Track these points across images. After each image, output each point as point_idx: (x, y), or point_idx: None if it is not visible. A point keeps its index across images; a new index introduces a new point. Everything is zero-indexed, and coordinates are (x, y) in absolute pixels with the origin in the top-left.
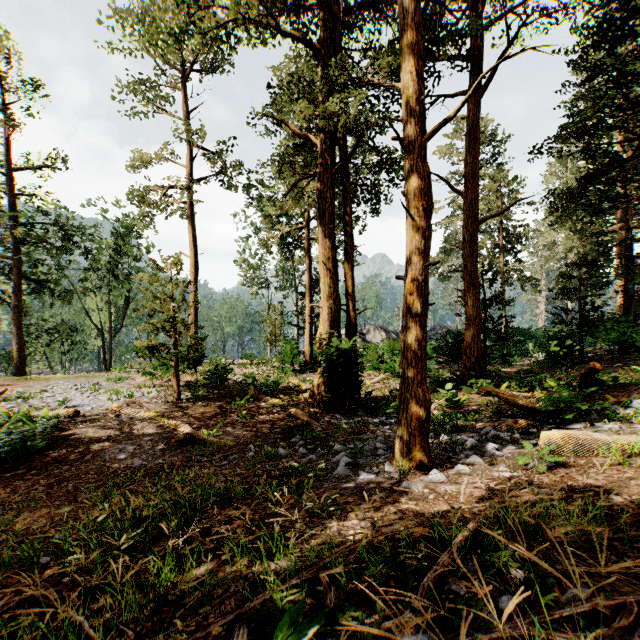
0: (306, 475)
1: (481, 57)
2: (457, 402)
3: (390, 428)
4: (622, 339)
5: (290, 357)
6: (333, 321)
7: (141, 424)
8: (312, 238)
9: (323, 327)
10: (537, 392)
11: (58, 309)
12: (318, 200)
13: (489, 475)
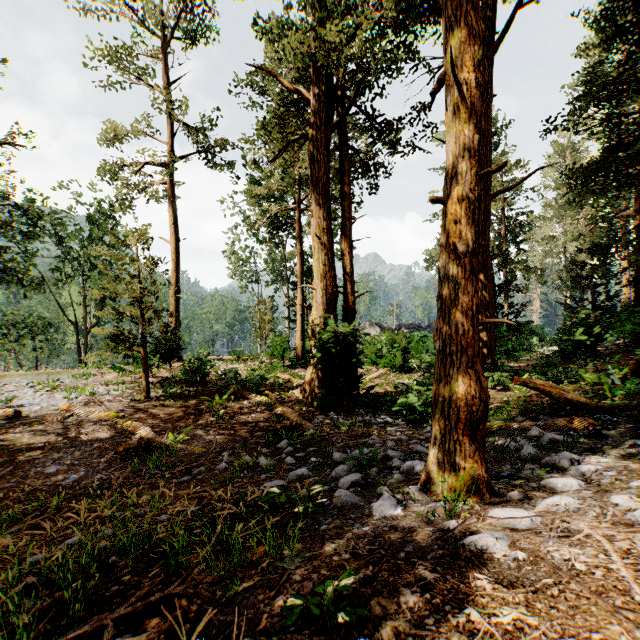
0: (292, 509)
1: (495, 9)
2: None
3: (400, 429)
4: (638, 331)
5: (280, 351)
6: (328, 305)
7: (93, 427)
8: (304, 209)
9: (316, 312)
10: (565, 386)
11: (36, 305)
12: (311, 163)
13: (622, 518)
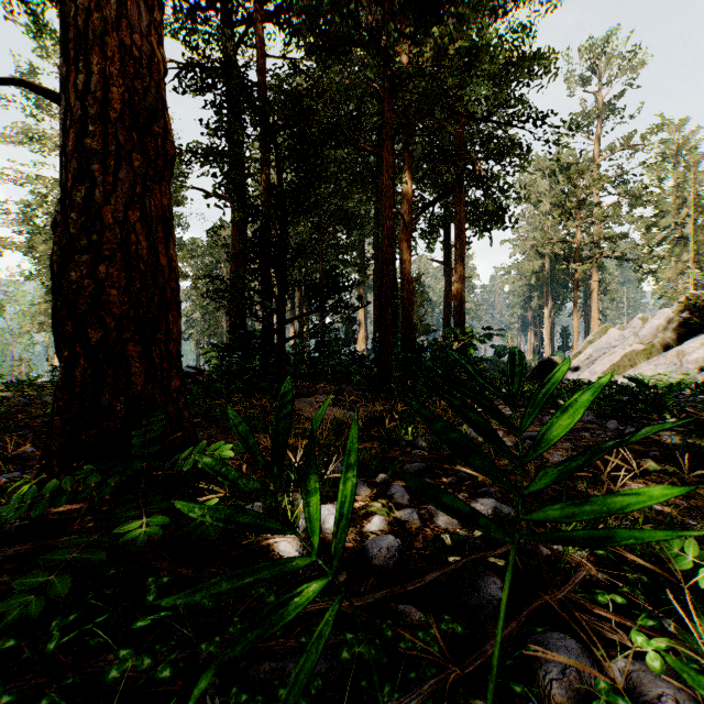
0: None
1: None
2: None
3: None
4: None
5: None
6: None
7: None
8: None
9: None
10: None
11: None
12: None
13: None
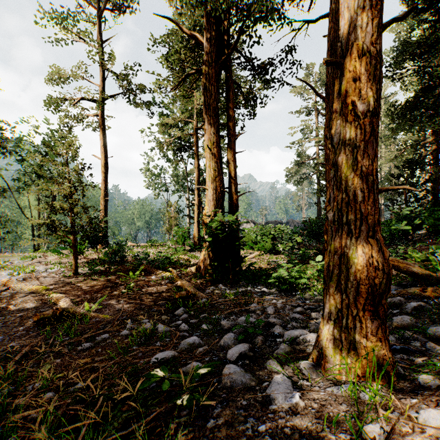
0: (175, 399)
1: None
2: None
3: (275, 298)
4: (437, 223)
5: (182, 239)
6: (217, 201)
7: (24, 298)
8: (198, 128)
9: (208, 206)
10: None
11: (4, 207)
12: (204, 92)
13: None
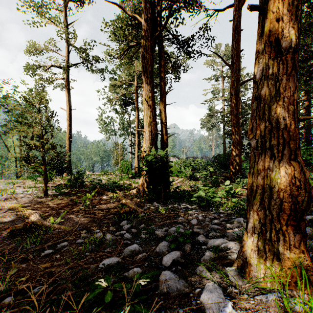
0: (116, 310)
1: None
2: (233, 193)
3: (196, 212)
4: (309, 158)
5: (126, 169)
6: (152, 140)
7: (4, 214)
8: (138, 86)
9: (145, 144)
10: None
11: None
12: (142, 59)
13: None
